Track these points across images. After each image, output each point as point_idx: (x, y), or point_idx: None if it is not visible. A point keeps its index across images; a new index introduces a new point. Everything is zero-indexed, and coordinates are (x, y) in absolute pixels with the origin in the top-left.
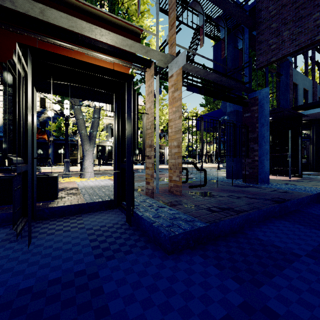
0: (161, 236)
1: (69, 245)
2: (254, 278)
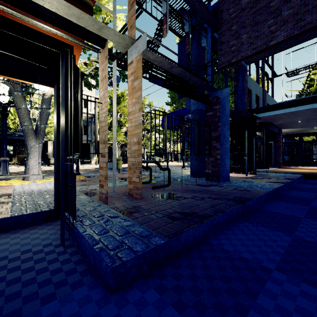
0: (102, 266)
1: None
2: None
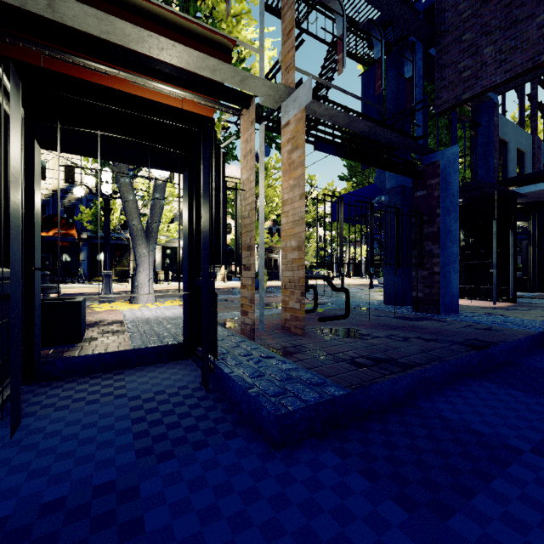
0: (262, 414)
1: (93, 430)
2: (436, 499)
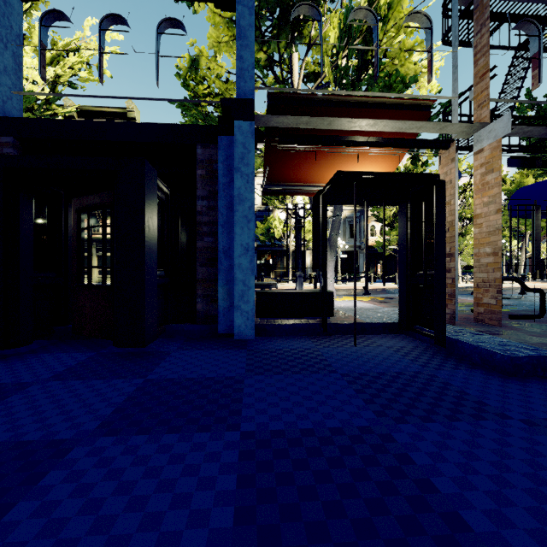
0: (495, 358)
1: (383, 355)
2: None
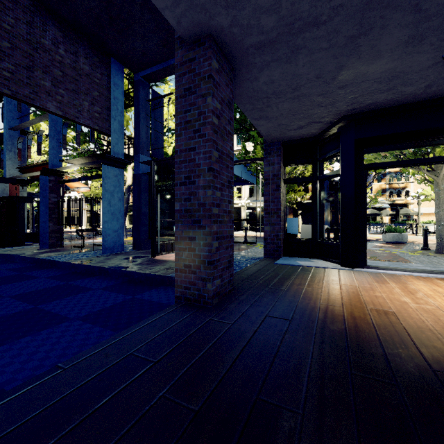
0: None
1: None
2: None
